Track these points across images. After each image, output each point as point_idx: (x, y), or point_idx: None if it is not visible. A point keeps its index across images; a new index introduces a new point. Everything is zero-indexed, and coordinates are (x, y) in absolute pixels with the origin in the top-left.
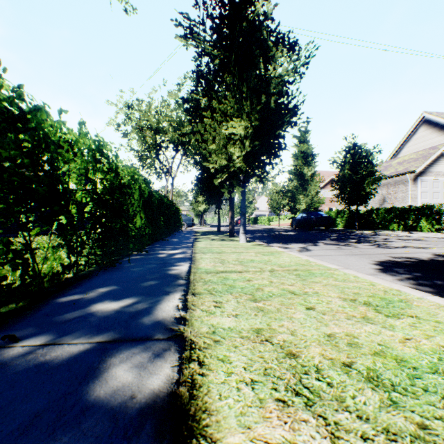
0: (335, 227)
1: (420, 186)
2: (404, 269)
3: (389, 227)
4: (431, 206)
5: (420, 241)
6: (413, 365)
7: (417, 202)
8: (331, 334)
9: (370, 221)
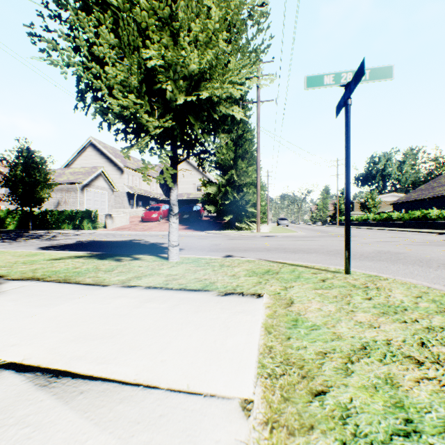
0: (6, 228)
1: (87, 195)
2: (55, 248)
3: (62, 227)
4: (91, 211)
5: (78, 235)
6: (36, 260)
7: (85, 207)
8: (9, 261)
9: (46, 222)
